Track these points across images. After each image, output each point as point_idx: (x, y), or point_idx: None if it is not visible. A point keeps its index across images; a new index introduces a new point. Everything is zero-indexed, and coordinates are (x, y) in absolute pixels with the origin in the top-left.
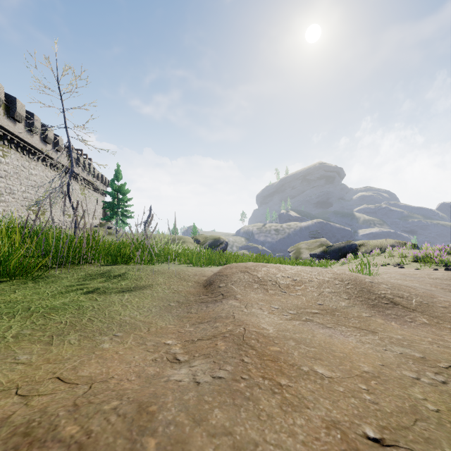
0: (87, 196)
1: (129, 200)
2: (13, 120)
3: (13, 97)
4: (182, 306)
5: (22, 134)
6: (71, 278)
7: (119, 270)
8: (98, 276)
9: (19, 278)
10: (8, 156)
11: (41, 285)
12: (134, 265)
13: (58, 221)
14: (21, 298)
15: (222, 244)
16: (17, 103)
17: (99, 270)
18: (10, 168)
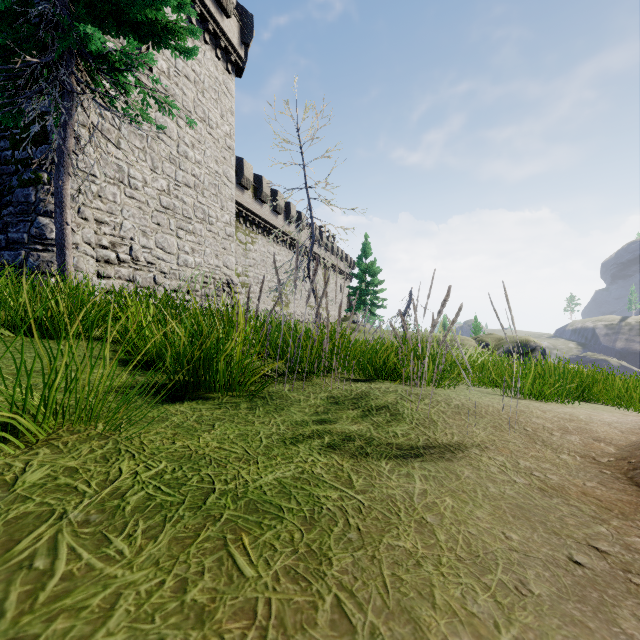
0: (329, 283)
1: (380, 283)
2: (260, 202)
3: (260, 176)
4: (636, 587)
5: (267, 216)
6: (305, 404)
7: (384, 396)
8: (348, 405)
9: (232, 395)
10: (256, 242)
11: (257, 415)
12: (405, 384)
13: (301, 314)
14: (213, 447)
15: (533, 351)
16: (263, 182)
17: (348, 392)
18: (257, 255)
